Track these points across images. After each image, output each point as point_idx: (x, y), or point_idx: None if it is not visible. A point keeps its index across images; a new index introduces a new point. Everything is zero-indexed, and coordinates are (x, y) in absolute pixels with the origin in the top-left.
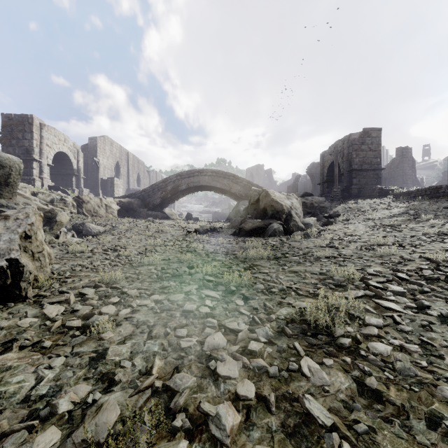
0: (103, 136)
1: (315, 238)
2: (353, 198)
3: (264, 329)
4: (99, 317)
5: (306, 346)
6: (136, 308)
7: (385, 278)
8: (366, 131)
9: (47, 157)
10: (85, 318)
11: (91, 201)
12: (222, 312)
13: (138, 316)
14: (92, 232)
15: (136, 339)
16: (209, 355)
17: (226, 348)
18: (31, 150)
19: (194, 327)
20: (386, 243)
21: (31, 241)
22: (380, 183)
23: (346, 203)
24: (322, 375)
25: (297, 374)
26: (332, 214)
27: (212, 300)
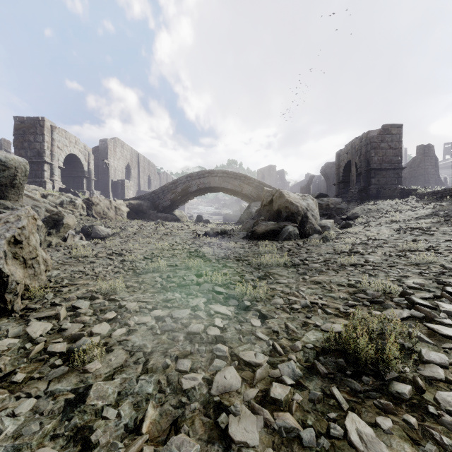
0: (114, 138)
1: (334, 242)
2: (372, 199)
3: (290, 364)
4: (87, 340)
5: (349, 393)
6: (134, 327)
7: (431, 293)
8: (385, 128)
9: (58, 159)
10: (72, 340)
11: (100, 203)
12: (234, 335)
13: (134, 338)
14: (100, 235)
15: (128, 372)
16: (219, 403)
17: (241, 391)
18: (42, 152)
19: (200, 356)
20: (418, 248)
21: (21, 246)
22: (401, 182)
23: (365, 204)
24: (381, 449)
25: (342, 442)
26: (350, 216)
27: (222, 318)
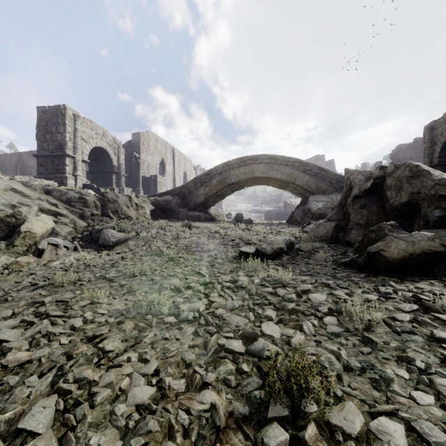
0: (147, 131)
1: None
2: None
3: None
4: None
5: None
6: None
7: None
8: None
9: (83, 152)
10: None
11: (118, 200)
12: None
13: None
14: (109, 241)
15: None
16: None
17: None
18: (63, 144)
19: None
20: None
21: None
22: None
23: None
24: None
25: None
26: None
27: None
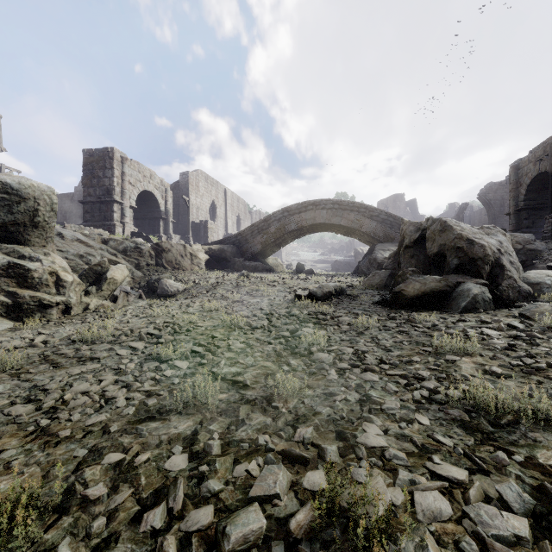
0: (197, 170)
1: None
2: None
3: None
4: None
5: None
6: None
7: None
8: None
9: (130, 197)
10: None
11: (172, 250)
12: None
13: None
14: (168, 291)
15: None
16: None
17: None
18: (111, 189)
19: None
20: None
21: None
22: None
23: None
24: None
25: None
26: None
27: None
